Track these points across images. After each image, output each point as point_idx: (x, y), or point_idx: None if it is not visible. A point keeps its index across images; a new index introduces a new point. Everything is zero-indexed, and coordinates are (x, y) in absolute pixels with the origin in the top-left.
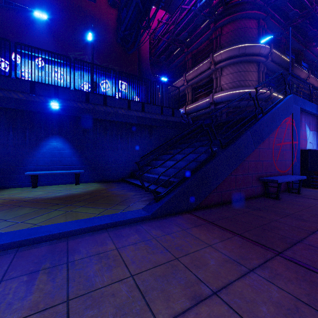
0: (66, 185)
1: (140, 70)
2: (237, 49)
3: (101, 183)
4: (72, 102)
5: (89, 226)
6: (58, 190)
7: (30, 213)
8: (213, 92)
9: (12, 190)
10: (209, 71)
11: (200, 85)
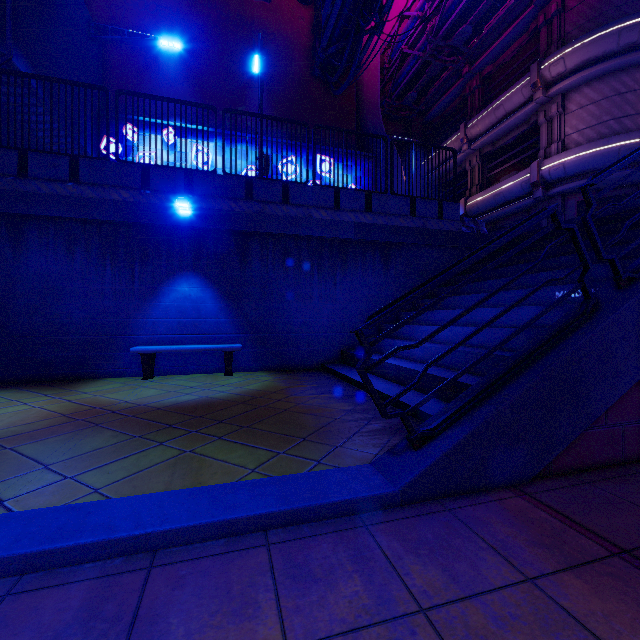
0: (206, 376)
1: (362, 128)
2: (612, 36)
3: (277, 374)
4: (218, 200)
5: (216, 521)
6: (187, 387)
7: (104, 450)
8: (540, 156)
9: (108, 383)
10: (528, 108)
11: (504, 146)
